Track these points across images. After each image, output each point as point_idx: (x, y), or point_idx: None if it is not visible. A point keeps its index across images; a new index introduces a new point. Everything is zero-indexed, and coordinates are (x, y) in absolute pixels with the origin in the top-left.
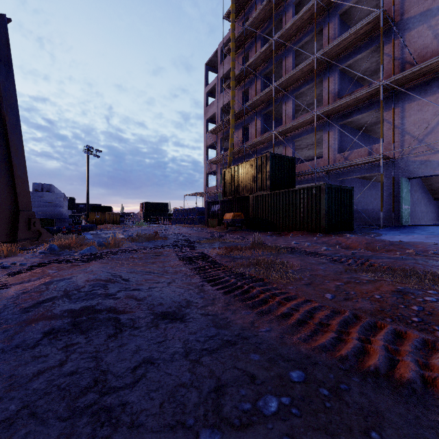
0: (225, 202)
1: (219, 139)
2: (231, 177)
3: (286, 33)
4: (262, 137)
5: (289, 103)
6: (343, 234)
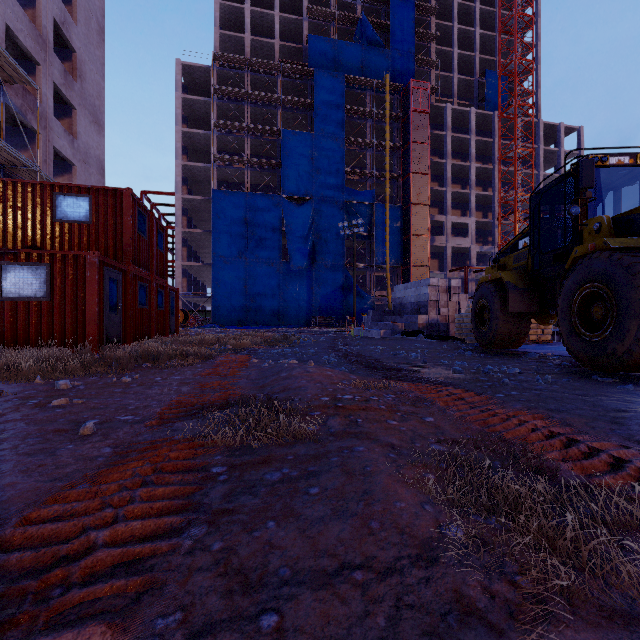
0: None
1: None
2: None
3: None
4: None
5: None
6: None
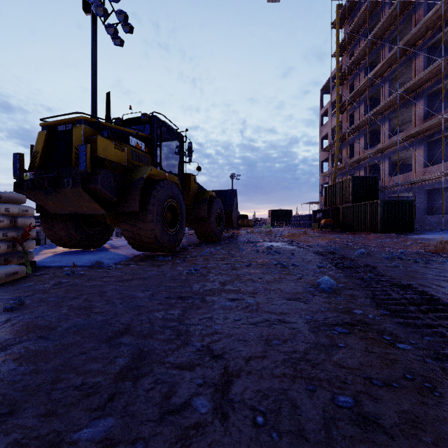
0: (326, 210)
1: (331, 155)
2: (329, 192)
3: (379, 70)
4: (360, 157)
5: (386, 125)
6: (390, 234)
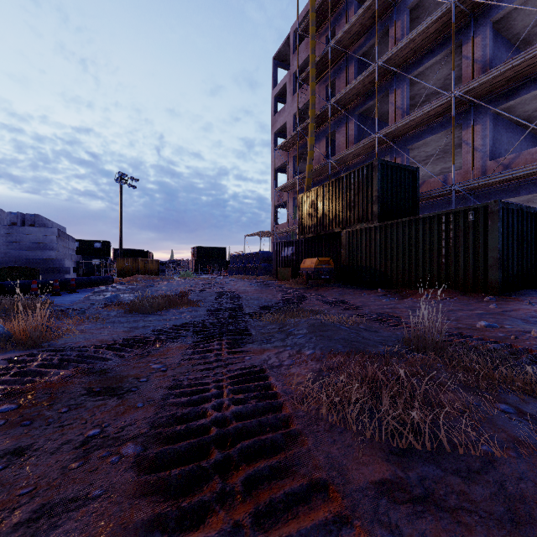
0: (302, 242)
1: (291, 157)
2: (312, 204)
3: None
4: (358, 145)
5: (401, 91)
6: None
